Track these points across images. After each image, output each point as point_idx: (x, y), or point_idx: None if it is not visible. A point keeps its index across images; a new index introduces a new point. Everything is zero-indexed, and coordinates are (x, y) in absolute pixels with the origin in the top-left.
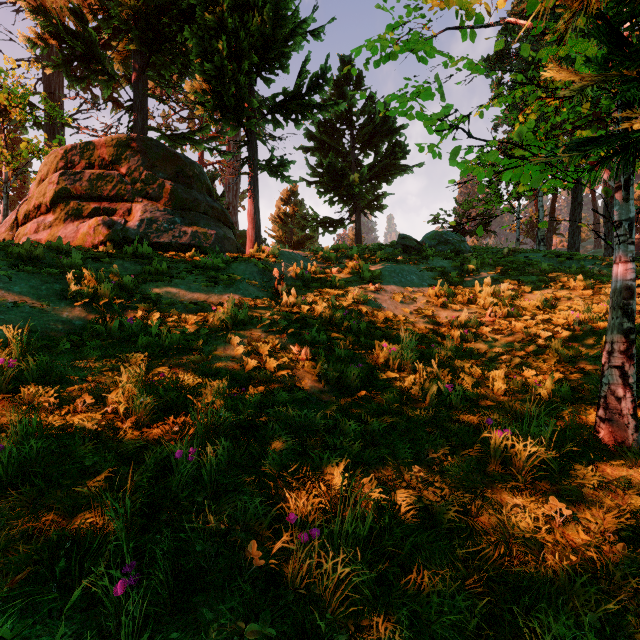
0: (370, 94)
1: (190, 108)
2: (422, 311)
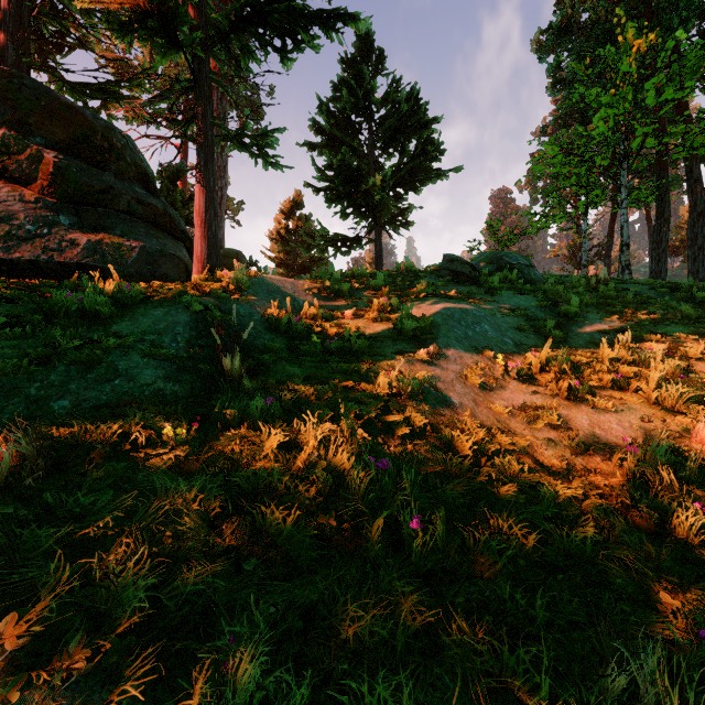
0: (394, 79)
1: (111, 41)
2: (534, 411)
